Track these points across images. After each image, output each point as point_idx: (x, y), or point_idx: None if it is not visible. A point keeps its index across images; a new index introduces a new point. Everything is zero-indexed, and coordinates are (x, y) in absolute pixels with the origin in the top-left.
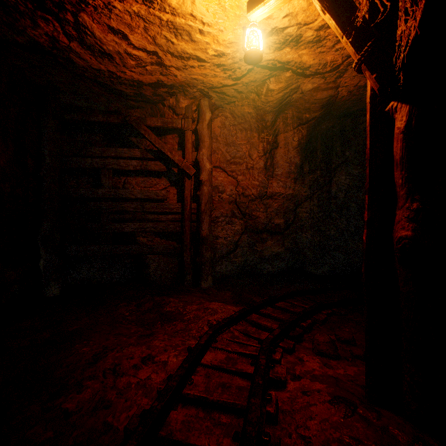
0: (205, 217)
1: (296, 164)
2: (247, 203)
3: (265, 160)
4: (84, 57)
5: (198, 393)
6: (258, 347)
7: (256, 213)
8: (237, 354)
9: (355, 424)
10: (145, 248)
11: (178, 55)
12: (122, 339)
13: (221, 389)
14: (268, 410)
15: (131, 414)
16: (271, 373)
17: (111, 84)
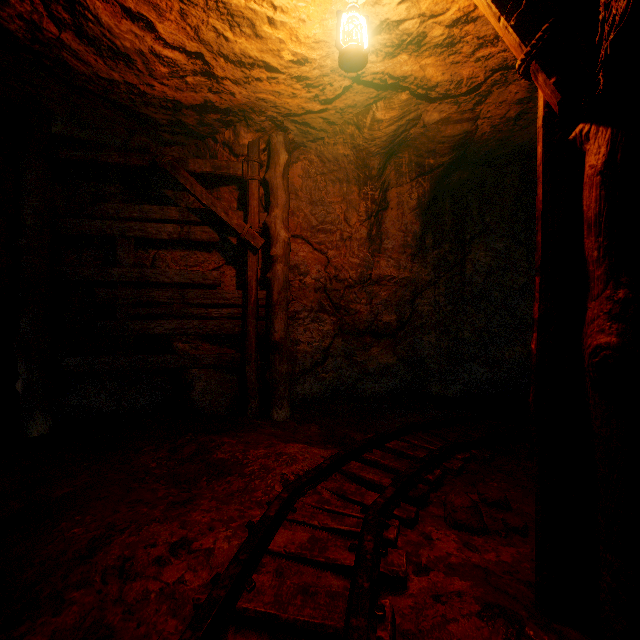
0: (279, 311)
1: (414, 233)
2: (341, 291)
3: (368, 227)
4: (85, 58)
5: (262, 607)
6: (360, 518)
7: (356, 306)
8: (328, 531)
9: None
10: (186, 359)
11: (236, 59)
12: (141, 509)
13: (301, 598)
14: (380, 635)
15: None
16: (382, 564)
17: (132, 105)
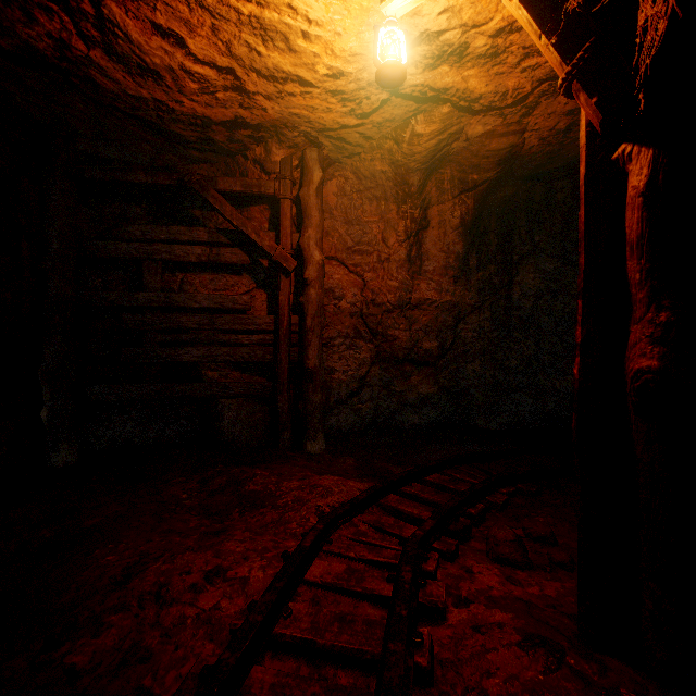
0: (313, 337)
1: (457, 254)
2: (379, 316)
3: (408, 248)
4: (114, 75)
5: (299, 633)
6: (398, 550)
7: (394, 332)
8: (365, 563)
9: (563, 683)
10: (215, 388)
11: (269, 74)
12: (173, 539)
13: (338, 625)
14: (418, 661)
15: (184, 672)
16: (421, 595)
17: (160, 122)
